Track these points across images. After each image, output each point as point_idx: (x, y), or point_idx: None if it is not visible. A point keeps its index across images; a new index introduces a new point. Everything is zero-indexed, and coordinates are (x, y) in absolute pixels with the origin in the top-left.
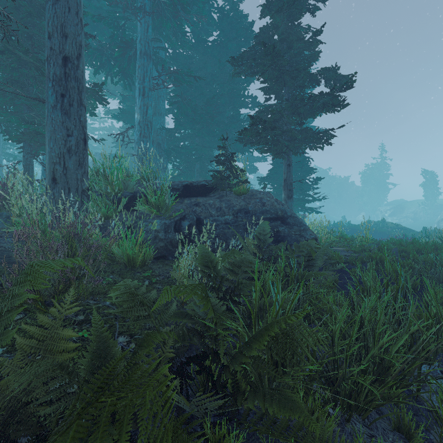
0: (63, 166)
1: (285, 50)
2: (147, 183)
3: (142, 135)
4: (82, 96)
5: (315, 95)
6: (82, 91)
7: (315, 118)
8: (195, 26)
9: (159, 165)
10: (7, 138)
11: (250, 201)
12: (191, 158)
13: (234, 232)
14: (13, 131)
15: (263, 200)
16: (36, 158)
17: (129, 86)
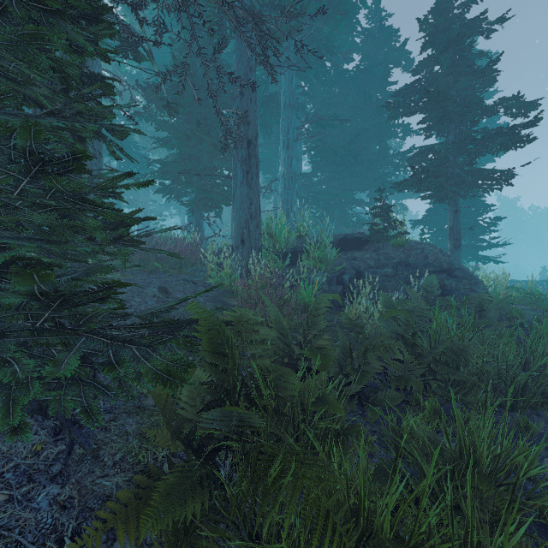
0: (248, 230)
1: (451, 83)
2: (311, 240)
3: (287, 187)
4: (258, 169)
5: (490, 130)
6: (258, 165)
7: (491, 153)
8: (336, 58)
9: (325, 224)
10: (186, 205)
11: (410, 254)
12: (329, 203)
13: (394, 285)
14: (182, 196)
15: (425, 252)
16: (205, 219)
17: (268, 136)
